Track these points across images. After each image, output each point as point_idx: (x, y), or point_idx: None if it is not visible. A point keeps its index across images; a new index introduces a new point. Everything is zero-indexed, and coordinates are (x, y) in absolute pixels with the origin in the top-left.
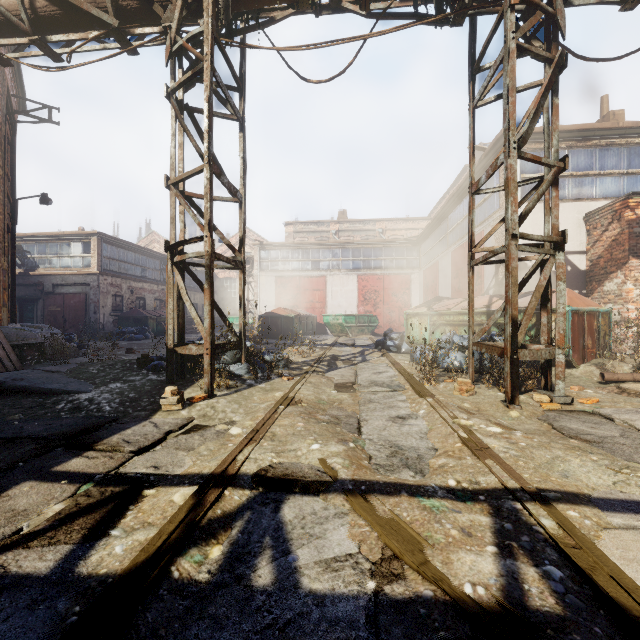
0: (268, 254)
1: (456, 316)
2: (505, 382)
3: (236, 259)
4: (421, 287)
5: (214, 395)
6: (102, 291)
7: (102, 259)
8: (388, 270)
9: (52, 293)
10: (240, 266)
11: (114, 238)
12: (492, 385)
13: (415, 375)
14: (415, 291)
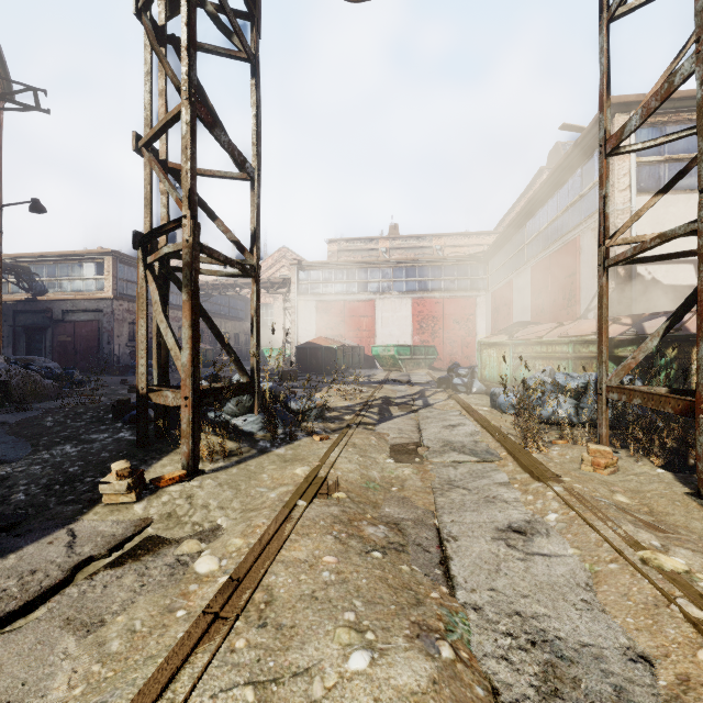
0: (307, 275)
1: (551, 346)
2: (699, 462)
3: (246, 263)
4: (489, 312)
5: (199, 471)
6: (117, 318)
7: (117, 281)
8: (449, 292)
9: (62, 321)
10: (251, 272)
11: (131, 258)
12: (636, 452)
13: (507, 432)
14: (481, 317)
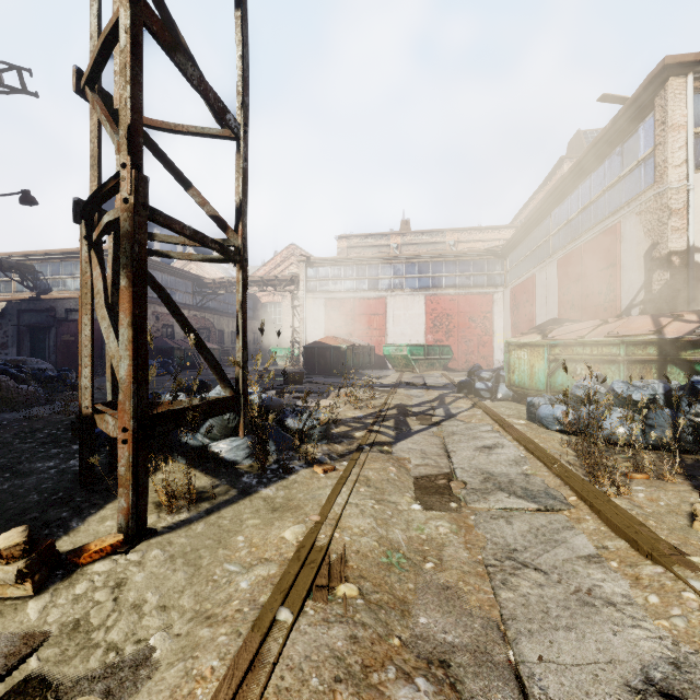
0: (316, 272)
1: (596, 347)
2: None
3: (229, 244)
4: (507, 309)
5: (147, 532)
6: None
7: None
8: (464, 289)
9: (65, 320)
10: (234, 255)
11: None
12: None
13: (562, 459)
14: (499, 315)
